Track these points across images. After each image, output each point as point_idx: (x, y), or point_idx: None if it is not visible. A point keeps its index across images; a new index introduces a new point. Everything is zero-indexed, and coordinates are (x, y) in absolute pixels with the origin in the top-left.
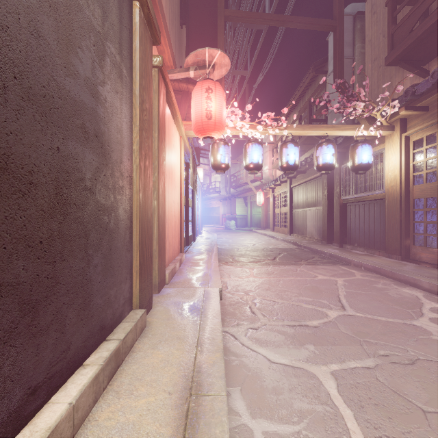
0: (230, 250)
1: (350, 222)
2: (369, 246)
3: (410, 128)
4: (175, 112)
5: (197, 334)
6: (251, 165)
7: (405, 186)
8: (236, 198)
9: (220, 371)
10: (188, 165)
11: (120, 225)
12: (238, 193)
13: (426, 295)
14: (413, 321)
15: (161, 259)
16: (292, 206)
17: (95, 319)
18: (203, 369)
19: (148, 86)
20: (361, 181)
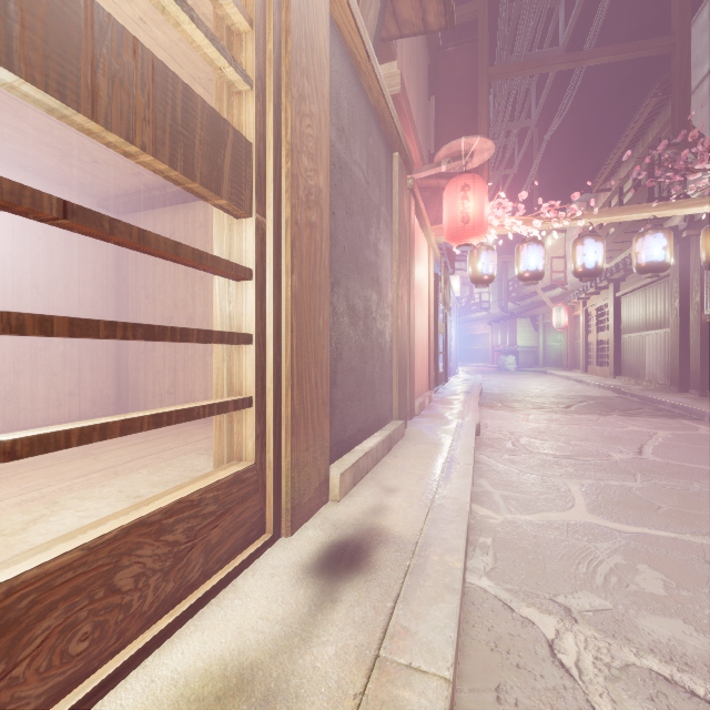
0: (499, 395)
1: None
2: None
3: None
4: (424, 222)
5: (450, 443)
6: (526, 274)
7: None
8: (517, 318)
9: (469, 458)
10: (438, 276)
11: (387, 346)
12: (522, 309)
13: None
14: None
15: (412, 386)
16: (619, 329)
17: (376, 410)
18: (455, 456)
19: (403, 220)
20: None
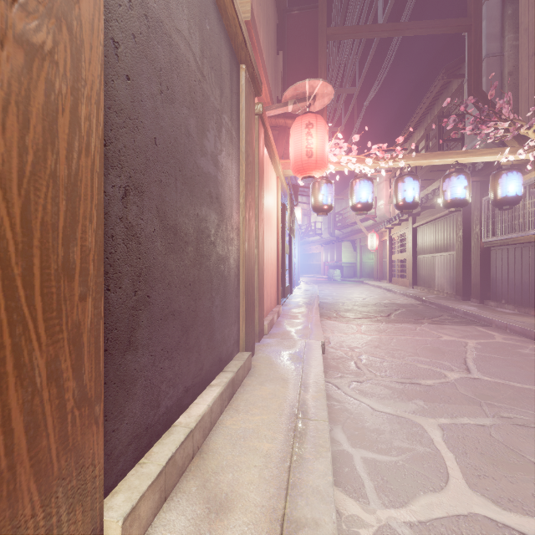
0: (333, 304)
1: (495, 272)
2: (521, 303)
3: None
4: (273, 154)
5: (300, 377)
6: (358, 205)
7: None
8: (342, 241)
9: (322, 406)
10: (285, 206)
11: (231, 273)
12: (344, 235)
13: None
14: None
15: (261, 308)
16: (415, 251)
17: (216, 351)
18: (307, 403)
19: (251, 140)
20: (509, 218)
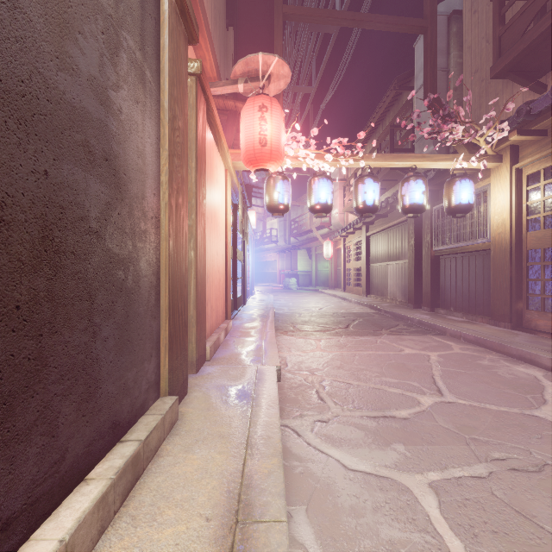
0: (290, 315)
1: (444, 280)
2: (468, 311)
3: (523, 158)
4: (219, 137)
5: (247, 430)
6: (317, 206)
7: (516, 233)
8: (297, 249)
9: (277, 486)
10: (236, 206)
11: (142, 283)
12: (300, 243)
13: (547, 376)
14: (533, 410)
15: (200, 327)
16: (369, 259)
17: (104, 413)
18: (255, 483)
19: (181, 98)
20: (458, 227)
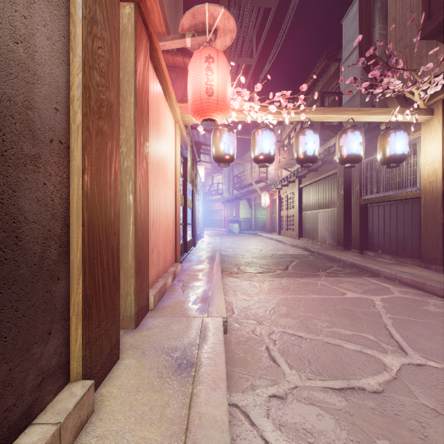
0: (234, 256)
1: (372, 225)
2: (397, 253)
3: None
4: (166, 84)
5: (183, 435)
6: (261, 156)
7: None
8: (240, 199)
9: None
10: (187, 160)
11: (27, 232)
12: (242, 195)
13: None
14: None
15: (141, 277)
16: (301, 208)
17: None
18: None
19: (107, 5)
20: (387, 178)
